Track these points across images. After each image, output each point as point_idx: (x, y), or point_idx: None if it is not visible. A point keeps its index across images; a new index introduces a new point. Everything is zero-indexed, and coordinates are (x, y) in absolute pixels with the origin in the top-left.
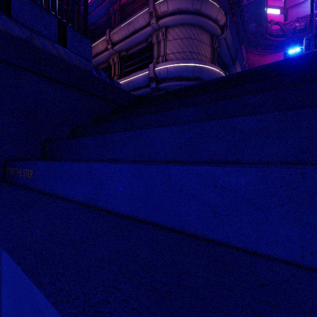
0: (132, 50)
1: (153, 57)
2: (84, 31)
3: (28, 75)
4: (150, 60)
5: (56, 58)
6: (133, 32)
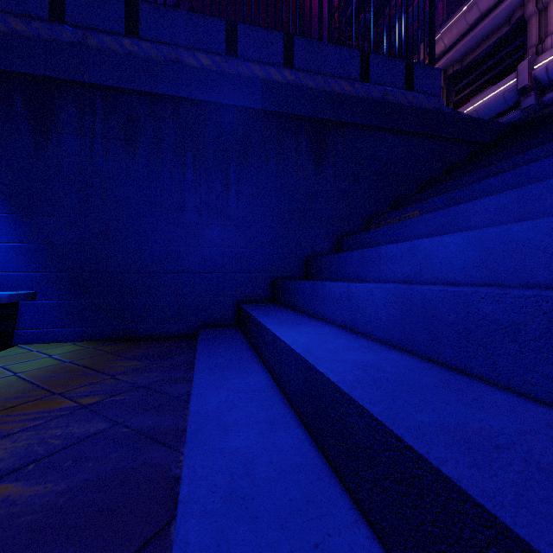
0: (474, 54)
1: (526, 46)
2: (429, 61)
3: (382, 133)
4: (517, 55)
5: (406, 107)
6: (477, 21)
